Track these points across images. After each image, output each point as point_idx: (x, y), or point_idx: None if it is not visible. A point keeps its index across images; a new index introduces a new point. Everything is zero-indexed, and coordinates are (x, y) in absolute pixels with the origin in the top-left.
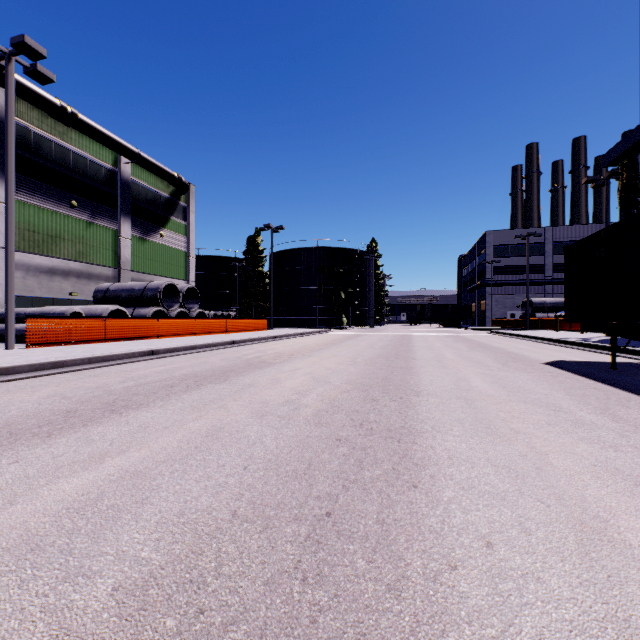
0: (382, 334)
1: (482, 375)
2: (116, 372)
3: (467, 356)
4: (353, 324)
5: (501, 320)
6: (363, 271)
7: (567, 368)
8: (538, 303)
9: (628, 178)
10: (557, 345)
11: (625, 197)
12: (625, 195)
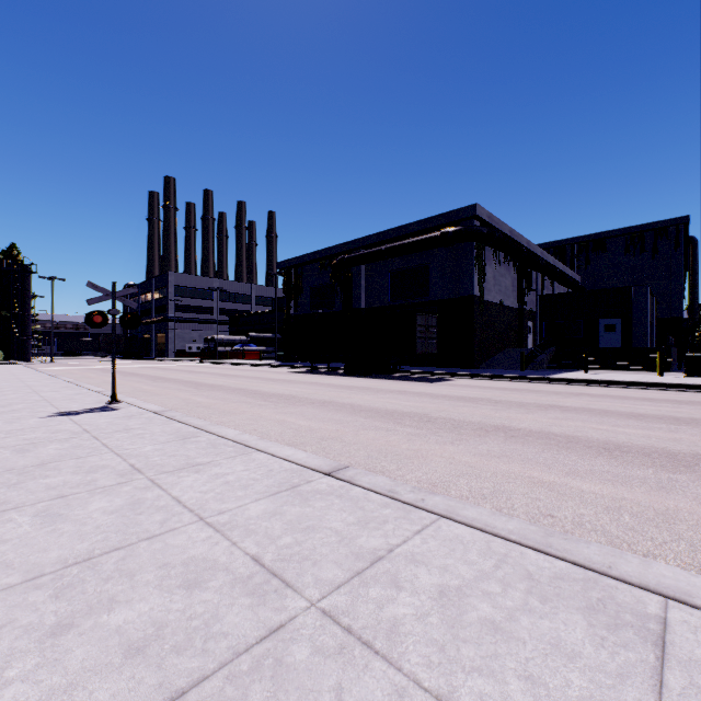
0: (119, 367)
1: (289, 376)
2: (141, 390)
3: (257, 373)
4: (9, 358)
5: (187, 352)
6: (23, 290)
7: (301, 373)
8: (219, 339)
9: (288, 280)
10: (269, 367)
11: (287, 289)
12: (287, 288)
